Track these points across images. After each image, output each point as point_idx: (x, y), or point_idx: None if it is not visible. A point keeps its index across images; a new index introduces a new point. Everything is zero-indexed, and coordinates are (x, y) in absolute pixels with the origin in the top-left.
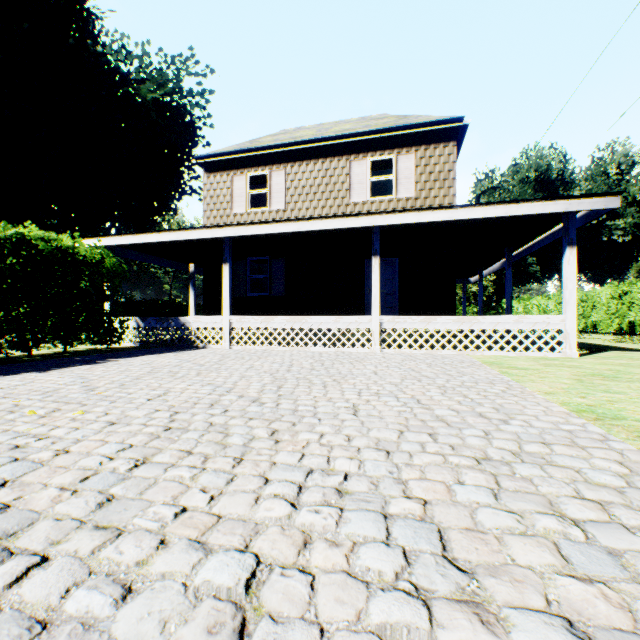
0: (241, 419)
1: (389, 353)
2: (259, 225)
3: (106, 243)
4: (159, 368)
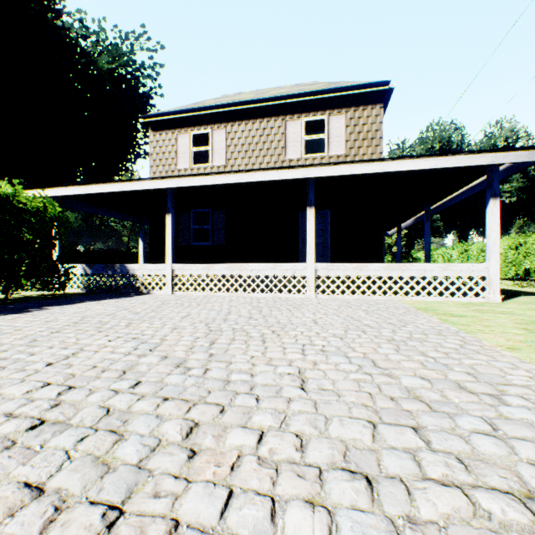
0: (151, 400)
1: (323, 299)
2: (200, 177)
3: (53, 194)
4: (90, 317)
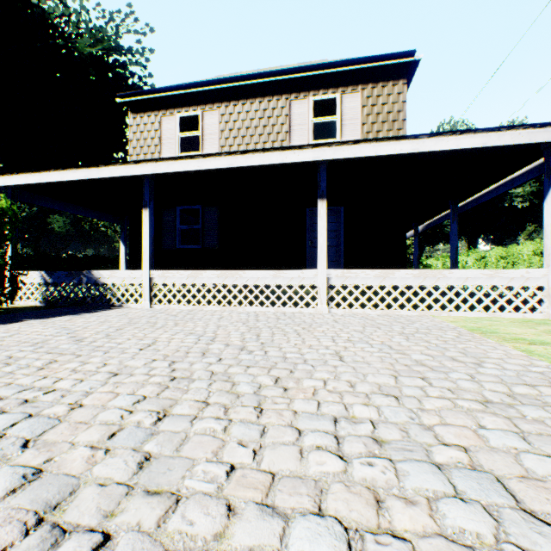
0: None
1: (339, 314)
2: (183, 160)
3: (1, 183)
4: (0, 349)
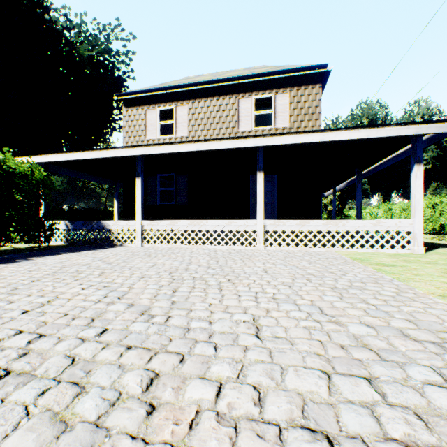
0: (115, 349)
1: (271, 250)
2: (165, 145)
3: (39, 160)
4: (68, 267)
